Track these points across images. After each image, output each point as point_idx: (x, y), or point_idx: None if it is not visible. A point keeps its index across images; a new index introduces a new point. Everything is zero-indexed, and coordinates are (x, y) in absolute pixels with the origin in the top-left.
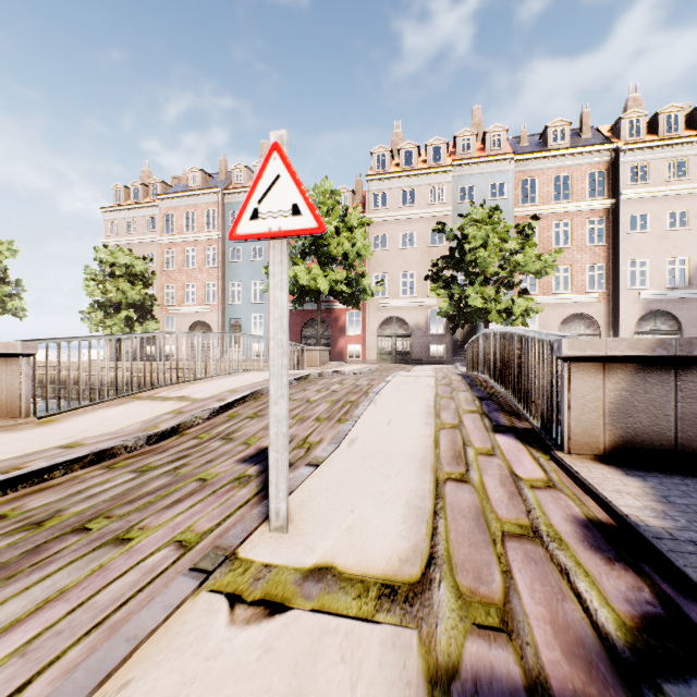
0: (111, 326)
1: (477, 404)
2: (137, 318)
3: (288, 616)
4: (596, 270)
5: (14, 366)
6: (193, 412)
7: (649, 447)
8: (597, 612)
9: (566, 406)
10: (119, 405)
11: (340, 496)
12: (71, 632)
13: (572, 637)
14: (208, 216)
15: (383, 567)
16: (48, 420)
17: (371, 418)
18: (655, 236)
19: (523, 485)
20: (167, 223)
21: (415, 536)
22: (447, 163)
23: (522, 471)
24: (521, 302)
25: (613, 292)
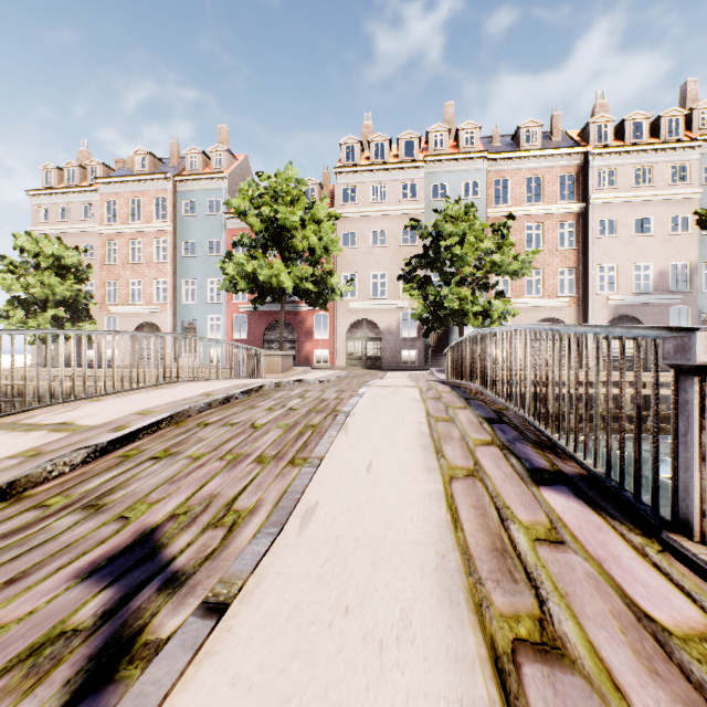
0: (34, 326)
1: (488, 430)
2: (69, 318)
3: None
4: (566, 274)
5: None
6: (59, 452)
7: None
8: None
9: (698, 456)
10: None
11: None
12: None
13: None
14: (157, 204)
15: None
16: None
17: (341, 459)
18: (622, 242)
19: (691, 662)
20: (108, 211)
21: None
22: (419, 159)
23: (645, 596)
24: (498, 304)
25: (583, 296)
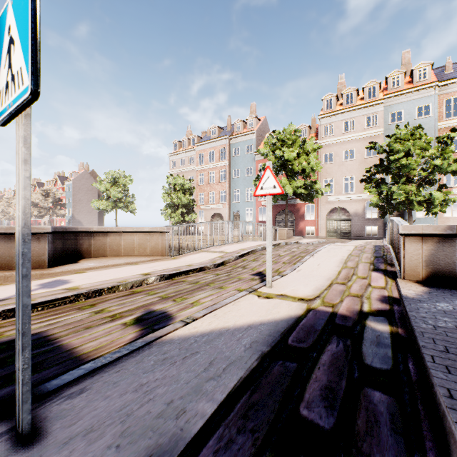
0: (174, 217)
1: (371, 259)
2: (186, 212)
3: (273, 299)
4: None
5: (163, 236)
6: (227, 257)
7: (445, 277)
8: (364, 308)
9: (402, 257)
10: (196, 253)
11: (290, 283)
12: (219, 299)
13: (351, 309)
14: (221, 152)
15: (301, 296)
16: (174, 258)
17: (310, 263)
18: None
19: (370, 287)
20: (199, 159)
21: (314, 293)
22: (379, 98)
23: (374, 284)
24: (438, 194)
25: None
